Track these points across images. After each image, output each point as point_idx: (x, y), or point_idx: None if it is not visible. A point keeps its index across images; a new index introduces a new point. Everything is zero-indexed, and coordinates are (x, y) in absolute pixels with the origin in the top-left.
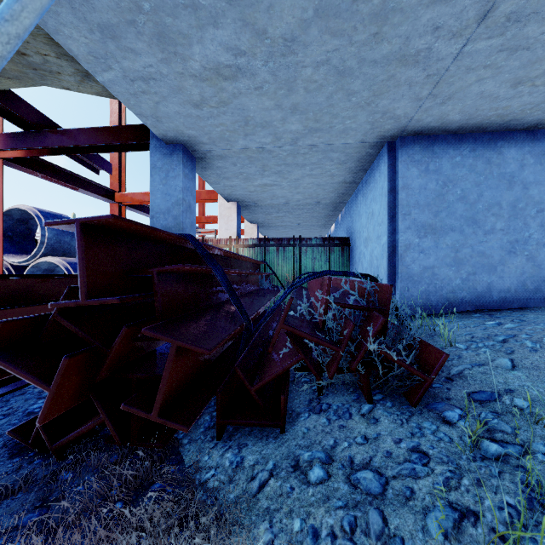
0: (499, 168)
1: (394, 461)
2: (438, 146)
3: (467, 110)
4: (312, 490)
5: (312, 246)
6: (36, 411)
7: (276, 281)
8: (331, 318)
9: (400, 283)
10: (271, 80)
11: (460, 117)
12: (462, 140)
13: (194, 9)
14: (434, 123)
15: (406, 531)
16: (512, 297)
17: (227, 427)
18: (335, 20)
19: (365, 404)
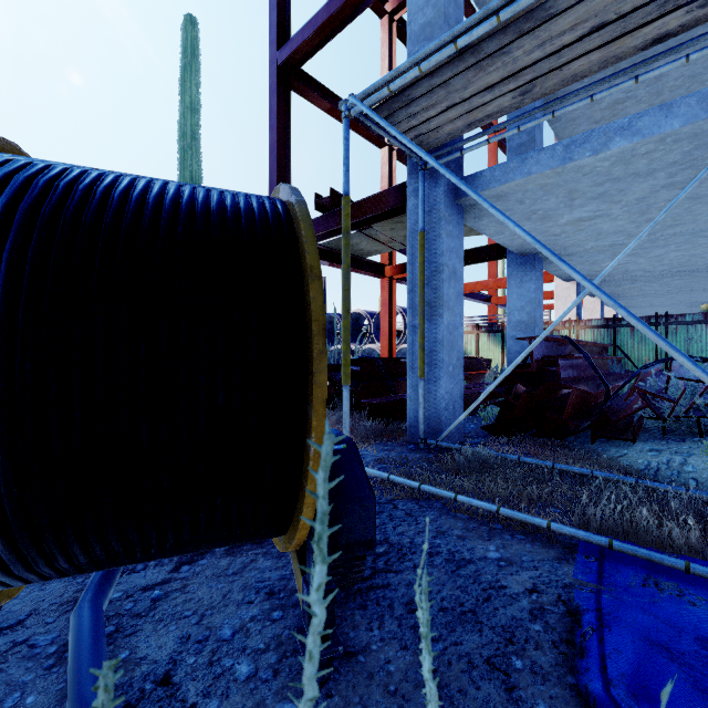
0: None
1: (702, 452)
2: None
3: None
4: (649, 455)
5: (684, 324)
6: (475, 428)
7: (629, 366)
8: (679, 391)
9: None
10: (624, 214)
11: None
12: None
13: (569, 206)
14: None
15: (695, 464)
16: None
17: (596, 442)
18: (680, 185)
19: (697, 438)
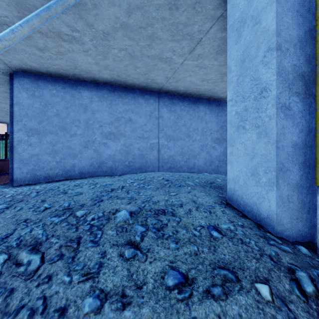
0: (79, 100)
1: None
2: (41, 81)
3: (35, 61)
4: None
5: None
6: None
7: None
8: None
9: (14, 165)
10: None
11: (38, 65)
12: (57, 81)
13: None
14: (26, 66)
15: None
16: (86, 171)
17: None
18: None
19: None
